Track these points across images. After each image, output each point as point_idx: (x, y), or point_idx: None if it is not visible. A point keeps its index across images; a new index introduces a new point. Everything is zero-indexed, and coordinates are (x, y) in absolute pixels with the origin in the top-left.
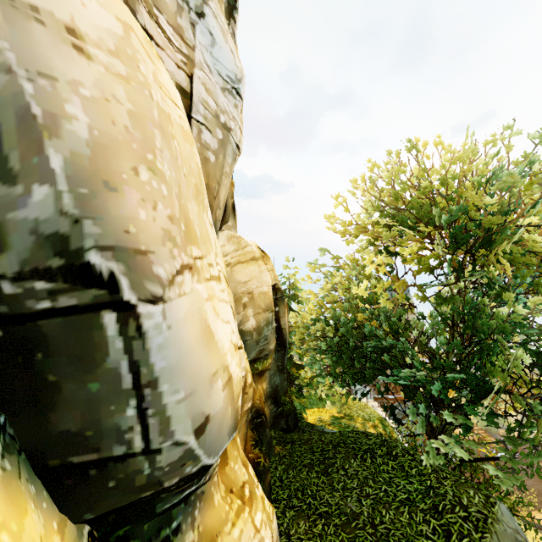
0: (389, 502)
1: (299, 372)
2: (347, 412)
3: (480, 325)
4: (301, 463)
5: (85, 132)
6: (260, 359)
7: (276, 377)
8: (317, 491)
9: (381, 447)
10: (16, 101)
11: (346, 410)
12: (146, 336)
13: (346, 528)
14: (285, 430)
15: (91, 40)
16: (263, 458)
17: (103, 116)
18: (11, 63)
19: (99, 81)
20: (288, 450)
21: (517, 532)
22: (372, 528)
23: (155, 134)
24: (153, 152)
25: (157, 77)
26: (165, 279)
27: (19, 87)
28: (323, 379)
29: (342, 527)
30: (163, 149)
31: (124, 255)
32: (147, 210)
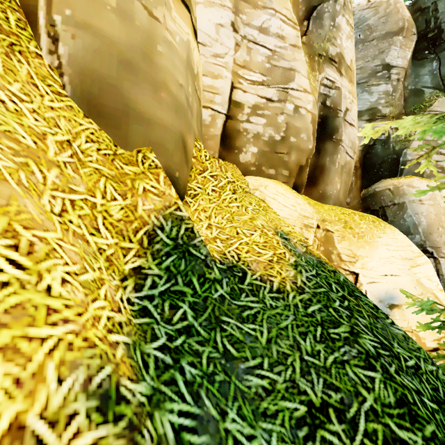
0: None
1: None
2: None
3: None
4: None
5: (425, 223)
6: None
7: None
8: None
9: None
10: (413, 221)
11: None
12: (440, 265)
13: None
14: None
15: (424, 199)
16: None
17: (428, 218)
18: (411, 215)
19: (426, 210)
20: None
21: None
22: None
23: (441, 217)
24: (441, 222)
25: (441, 195)
26: (444, 253)
27: (413, 219)
28: None
29: None
30: (444, 220)
31: (434, 248)
32: (439, 237)
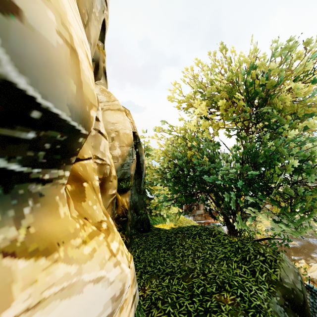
0: (213, 260)
1: (150, 202)
2: (180, 225)
3: (260, 155)
4: (152, 246)
5: None
6: (124, 180)
7: (135, 196)
8: (164, 260)
9: (205, 231)
10: None
11: (179, 224)
12: None
13: (186, 278)
14: (142, 231)
15: None
16: (125, 238)
17: None
18: None
19: None
20: (143, 240)
21: (293, 266)
22: (203, 276)
23: None
24: None
25: None
26: None
27: None
28: (165, 203)
29: (183, 278)
30: None
31: None
32: None
